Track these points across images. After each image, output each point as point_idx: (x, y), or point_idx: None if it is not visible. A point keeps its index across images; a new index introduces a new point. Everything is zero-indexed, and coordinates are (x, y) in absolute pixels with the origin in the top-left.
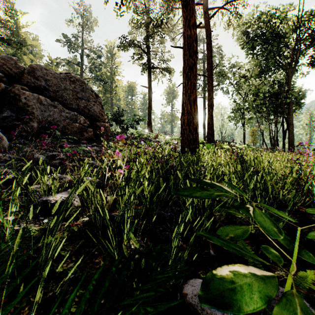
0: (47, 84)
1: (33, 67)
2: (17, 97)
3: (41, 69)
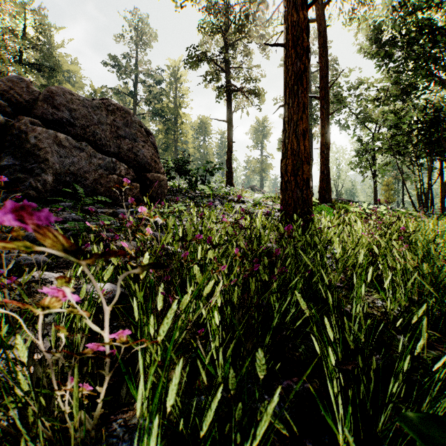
0: (72, 116)
1: (52, 91)
2: (24, 135)
3: (64, 93)
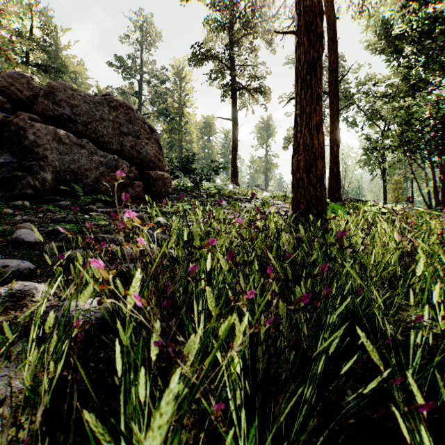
0: (73, 113)
1: (53, 87)
2: (22, 131)
3: (65, 89)
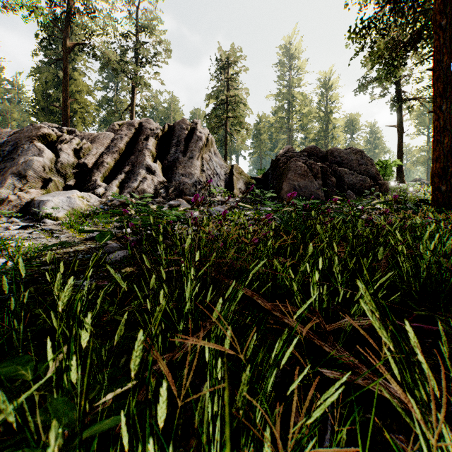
0: (341, 160)
1: (332, 150)
2: (335, 172)
3: (335, 150)
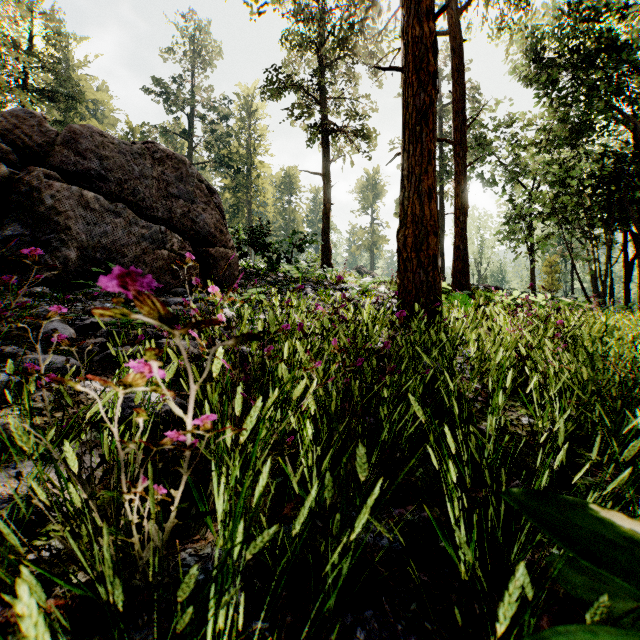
0: (103, 167)
1: (75, 131)
2: (36, 193)
3: (92, 134)
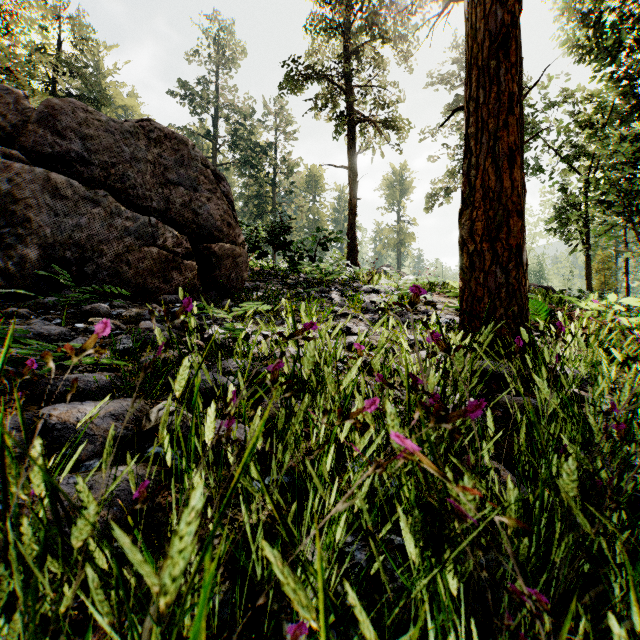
0: (86, 149)
1: (54, 106)
2: None
3: (75, 110)
